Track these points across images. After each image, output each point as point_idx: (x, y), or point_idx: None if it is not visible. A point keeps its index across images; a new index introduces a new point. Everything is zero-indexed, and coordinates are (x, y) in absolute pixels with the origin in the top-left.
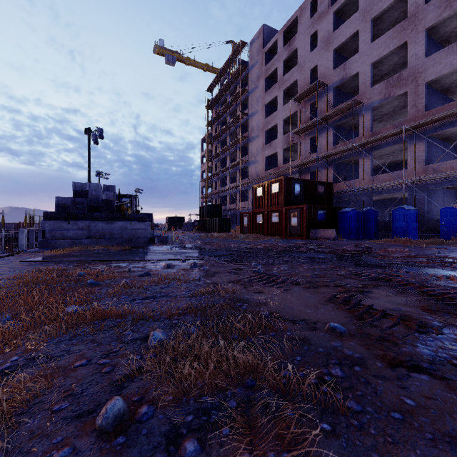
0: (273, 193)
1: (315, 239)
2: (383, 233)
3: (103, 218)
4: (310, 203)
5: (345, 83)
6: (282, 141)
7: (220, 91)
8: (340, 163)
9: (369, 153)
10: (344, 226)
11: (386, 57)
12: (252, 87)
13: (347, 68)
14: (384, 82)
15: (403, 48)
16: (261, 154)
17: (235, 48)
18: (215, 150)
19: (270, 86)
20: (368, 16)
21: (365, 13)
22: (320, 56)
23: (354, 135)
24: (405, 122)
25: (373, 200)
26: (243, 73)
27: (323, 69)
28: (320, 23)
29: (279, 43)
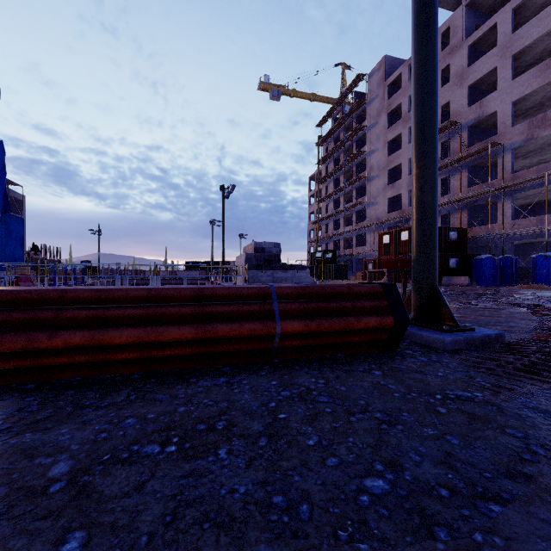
0: (401, 241)
1: (447, 286)
2: (524, 281)
3: (278, 268)
4: (441, 250)
5: (481, 120)
6: (407, 181)
7: (333, 128)
8: (476, 206)
9: (509, 196)
10: (479, 273)
11: (530, 94)
12: (371, 123)
13: (484, 106)
14: (526, 122)
15: (550, 84)
16: (382, 195)
17: (352, 82)
18: (326, 190)
19: (392, 120)
20: (507, 52)
21: (505, 49)
22: (453, 93)
23: (493, 173)
24: (550, 165)
25: (518, 243)
26: (361, 108)
27: (455, 106)
28: (453, 57)
29: (404, 77)
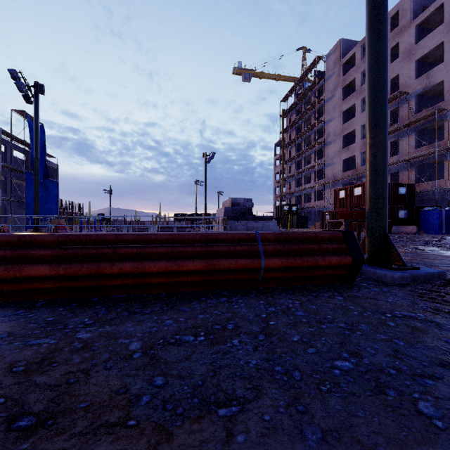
0: (355, 196)
1: (396, 234)
2: None
3: (250, 219)
4: (391, 203)
5: (428, 89)
6: (360, 145)
7: (295, 102)
8: (423, 164)
9: None
10: (426, 223)
11: None
12: (328, 96)
13: (430, 77)
14: None
15: None
16: (338, 157)
17: (311, 63)
18: (289, 154)
19: (347, 93)
20: None
21: None
22: (402, 67)
23: (440, 135)
24: None
25: None
26: (319, 84)
27: (404, 78)
28: (402, 36)
29: (357, 56)
